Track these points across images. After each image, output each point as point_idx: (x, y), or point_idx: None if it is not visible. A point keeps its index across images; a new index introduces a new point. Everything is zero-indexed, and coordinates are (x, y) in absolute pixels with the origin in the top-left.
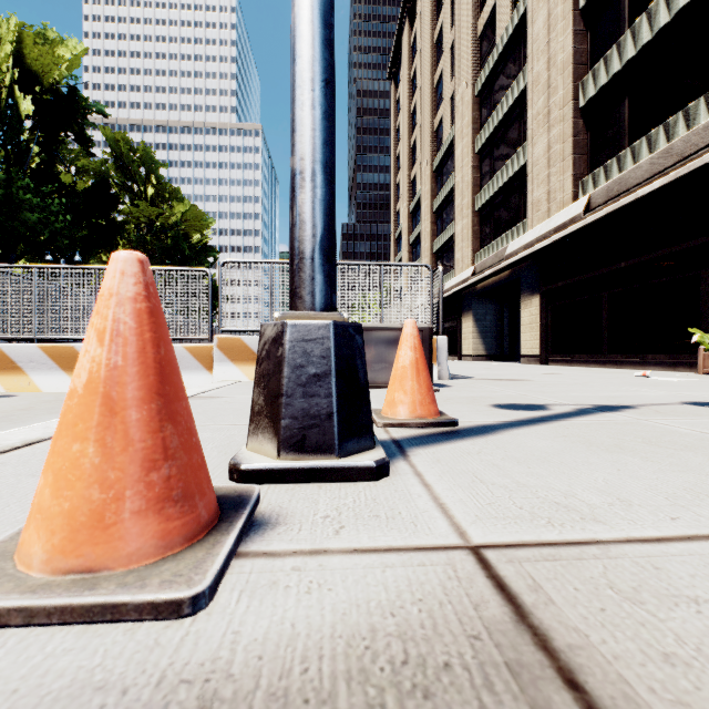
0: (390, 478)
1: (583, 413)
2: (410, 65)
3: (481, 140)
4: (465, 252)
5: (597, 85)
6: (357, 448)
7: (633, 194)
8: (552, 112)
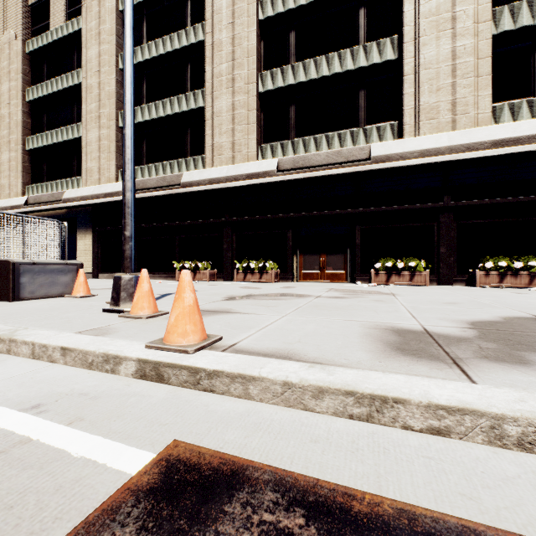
0: None
1: (165, 296)
2: None
3: (33, 94)
4: (15, 181)
5: None
6: None
7: (150, 193)
8: (102, 118)
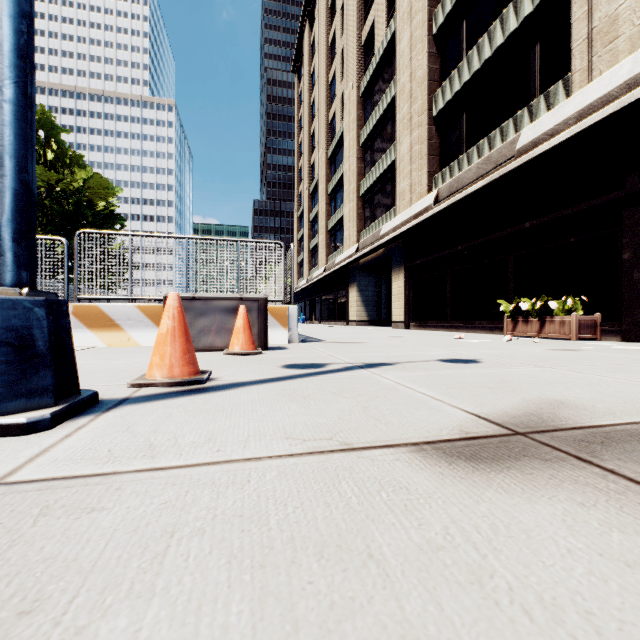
0: (47, 432)
1: (342, 370)
2: (310, 63)
3: (364, 135)
4: (352, 231)
5: (445, 100)
6: (26, 407)
7: (464, 191)
8: (413, 118)
